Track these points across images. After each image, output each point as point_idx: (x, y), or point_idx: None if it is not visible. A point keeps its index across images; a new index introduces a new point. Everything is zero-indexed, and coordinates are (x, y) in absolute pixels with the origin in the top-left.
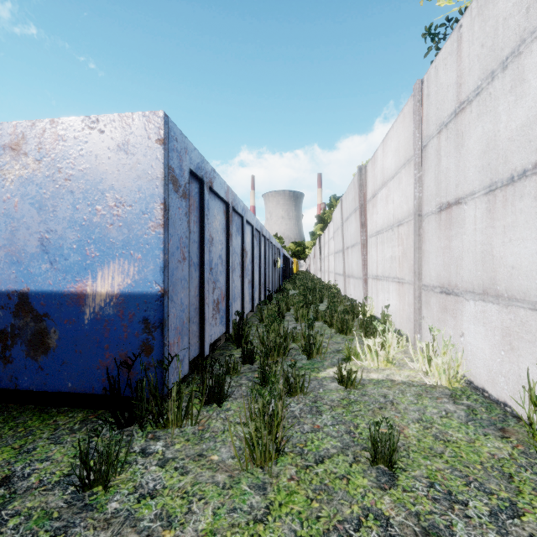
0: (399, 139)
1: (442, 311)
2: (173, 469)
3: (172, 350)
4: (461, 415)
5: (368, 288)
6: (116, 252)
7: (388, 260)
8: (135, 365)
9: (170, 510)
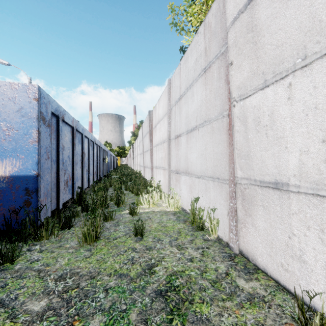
0: (164, 102)
1: (176, 181)
2: (46, 252)
3: (42, 203)
4: (174, 219)
5: (153, 173)
6: (7, 154)
7: (160, 159)
8: (20, 212)
9: (48, 262)
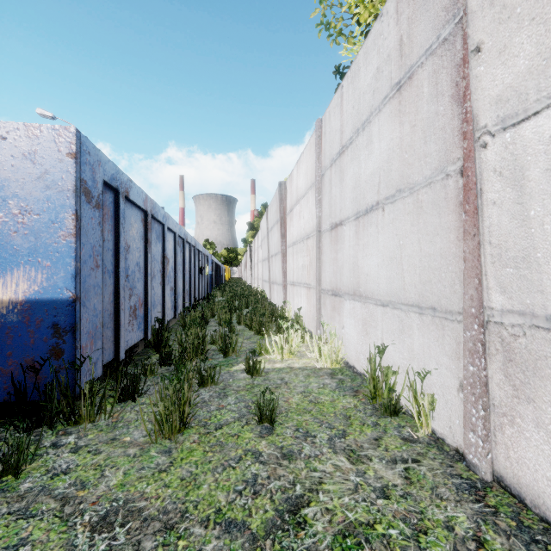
0: (308, 164)
1: (333, 310)
2: (86, 452)
3: (84, 353)
4: (333, 386)
5: (287, 293)
6: (21, 260)
7: (301, 268)
8: (43, 369)
9: (84, 479)
